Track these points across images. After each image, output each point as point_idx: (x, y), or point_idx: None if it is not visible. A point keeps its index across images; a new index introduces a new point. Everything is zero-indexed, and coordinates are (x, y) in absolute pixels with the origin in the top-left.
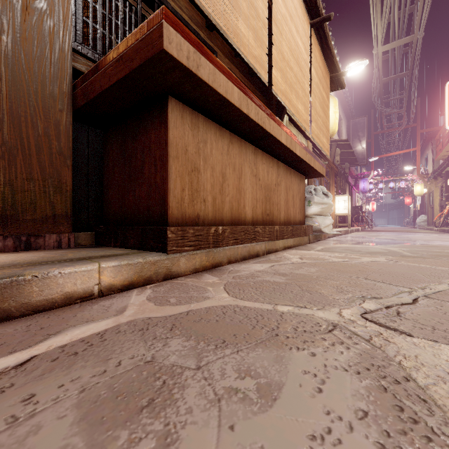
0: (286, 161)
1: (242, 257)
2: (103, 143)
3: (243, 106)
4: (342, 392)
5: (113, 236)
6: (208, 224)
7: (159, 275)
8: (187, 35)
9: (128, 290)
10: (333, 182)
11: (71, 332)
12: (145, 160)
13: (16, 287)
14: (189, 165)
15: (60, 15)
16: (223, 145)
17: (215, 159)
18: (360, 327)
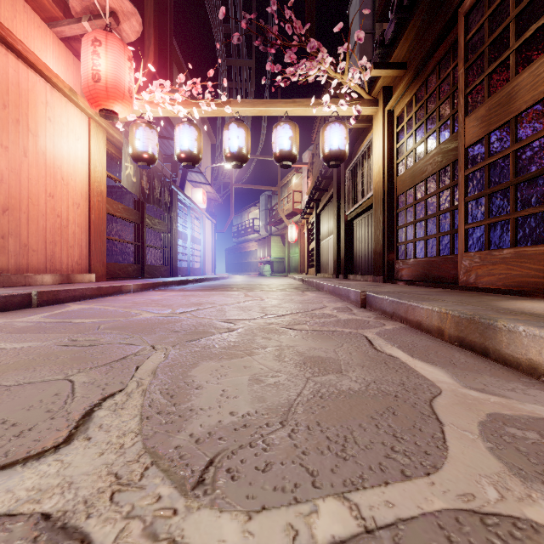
0: None
1: None
2: None
3: None
4: (209, 394)
5: None
6: None
7: None
8: None
9: None
10: None
11: (430, 367)
12: None
13: (492, 331)
14: None
15: None
16: None
17: None
18: (147, 500)
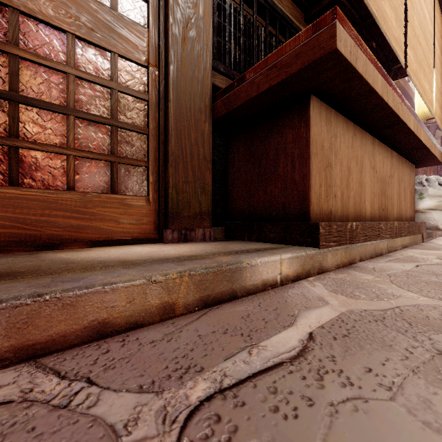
0: (402, 149)
1: (369, 255)
2: (227, 147)
3: (384, 94)
4: None
5: (247, 231)
6: (337, 219)
7: (314, 269)
8: (350, 30)
9: (296, 281)
10: (431, 171)
11: (308, 316)
12: (279, 159)
13: (239, 272)
14: (324, 161)
15: (204, 39)
16: (348, 138)
17: (343, 153)
18: None
